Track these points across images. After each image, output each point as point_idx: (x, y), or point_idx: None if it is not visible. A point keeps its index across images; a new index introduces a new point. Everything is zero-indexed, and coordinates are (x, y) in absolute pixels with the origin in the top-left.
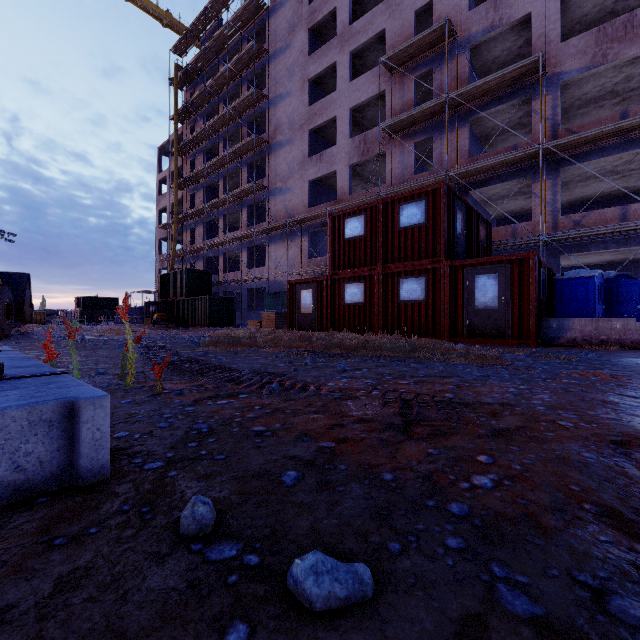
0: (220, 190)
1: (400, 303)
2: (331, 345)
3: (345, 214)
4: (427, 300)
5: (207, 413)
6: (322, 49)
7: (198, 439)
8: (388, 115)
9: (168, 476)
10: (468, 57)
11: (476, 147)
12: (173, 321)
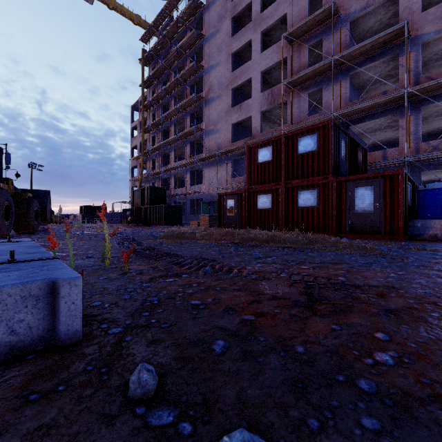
0: (172, 132)
1: (298, 208)
2: (248, 238)
3: (258, 145)
4: (318, 206)
5: (158, 288)
6: (241, 31)
7: (150, 309)
8: (289, 74)
9: (125, 340)
10: (349, 28)
11: (354, 94)
12: (141, 221)
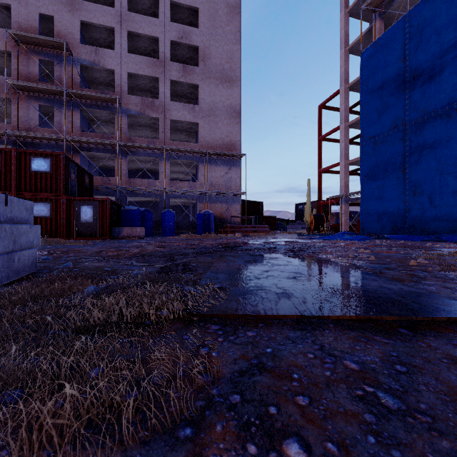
0: None
1: None
2: None
3: None
4: (52, 216)
5: None
6: None
7: None
8: (14, 73)
9: None
10: (80, 71)
11: (85, 123)
12: None
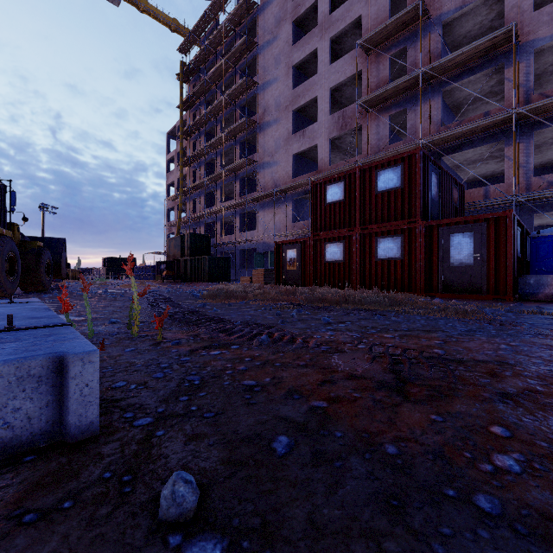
0: (217, 166)
1: (377, 261)
2: (314, 299)
3: (326, 181)
4: (403, 258)
5: (200, 364)
6: (305, 38)
7: (189, 392)
8: (364, 92)
9: (155, 435)
10: (440, 33)
11: (448, 116)
12: (179, 277)
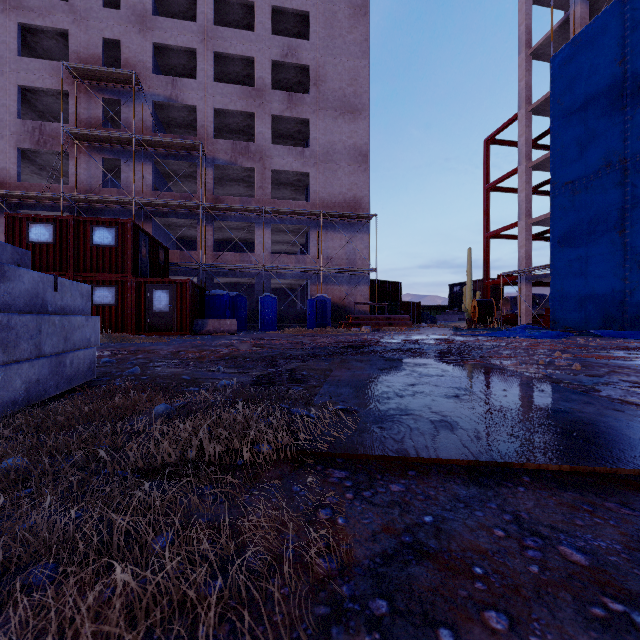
0: None
1: (93, 306)
2: None
3: (29, 218)
4: (117, 305)
5: None
6: None
7: None
8: (72, 118)
9: None
10: (152, 110)
11: (160, 180)
12: None
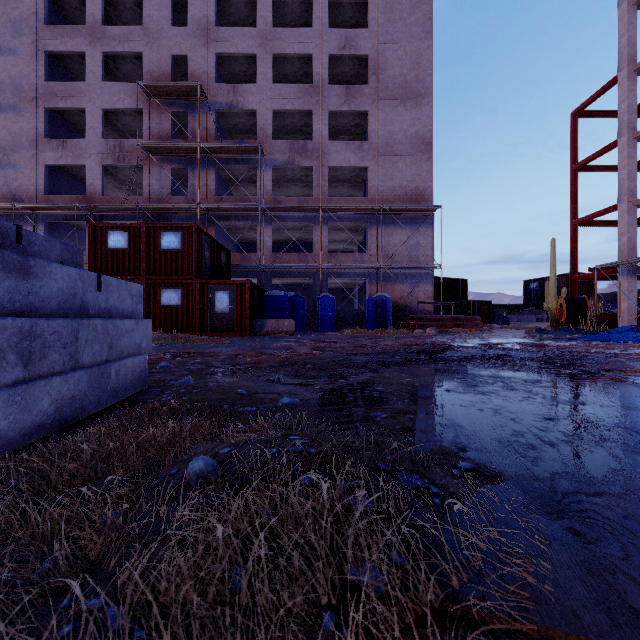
0: None
1: (161, 307)
2: None
3: (108, 226)
4: (183, 306)
5: None
6: (66, 28)
7: None
8: (146, 133)
9: None
10: (215, 118)
11: (222, 186)
12: None
